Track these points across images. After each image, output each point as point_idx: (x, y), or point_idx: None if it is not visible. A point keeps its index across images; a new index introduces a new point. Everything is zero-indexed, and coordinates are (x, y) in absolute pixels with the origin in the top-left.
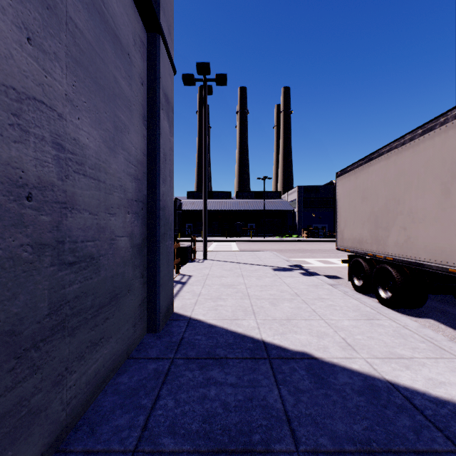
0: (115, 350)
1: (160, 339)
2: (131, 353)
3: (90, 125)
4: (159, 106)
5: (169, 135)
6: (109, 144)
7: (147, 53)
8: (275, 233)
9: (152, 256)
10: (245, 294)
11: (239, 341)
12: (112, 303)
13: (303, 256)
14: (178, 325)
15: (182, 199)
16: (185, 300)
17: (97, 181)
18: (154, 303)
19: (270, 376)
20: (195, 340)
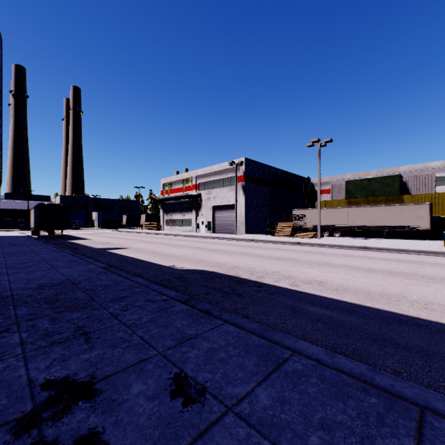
0: None
1: None
2: None
3: None
4: None
5: None
6: None
7: None
8: None
9: None
10: None
11: None
12: None
13: None
14: None
15: None
16: None
17: None
18: None
19: None
20: None
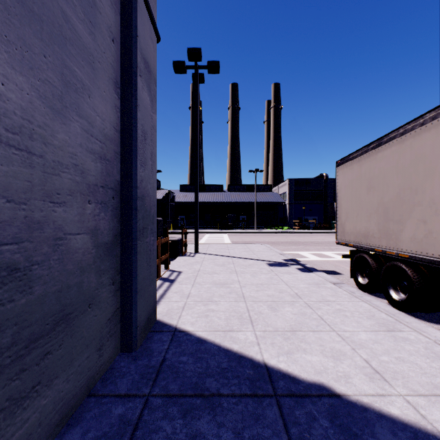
0: (65, 392)
1: (136, 362)
2: (94, 387)
3: (8, 63)
4: (136, 71)
5: (151, 111)
6: (52, 104)
7: (120, 4)
8: (266, 225)
9: (127, 257)
10: (240, 295)
11: (234, 365)
12: (59, 328)
13: (297, 249)
14: (160, 339)
15: (175, 191)
16: (172, 303)
17: (27, 153)
18: (130, 315)
19: (280, 431)
20: (179, 364)
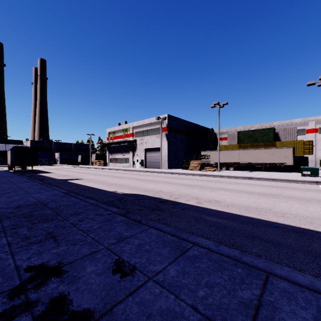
0: None
1: None
2: None
3: None
4: None
5: None
6: None
7: None
8: None
9: None
10: None
11: None
12: None
13: None
14: None
15: None
16: None
17: None
18: None
19: None
20: None
